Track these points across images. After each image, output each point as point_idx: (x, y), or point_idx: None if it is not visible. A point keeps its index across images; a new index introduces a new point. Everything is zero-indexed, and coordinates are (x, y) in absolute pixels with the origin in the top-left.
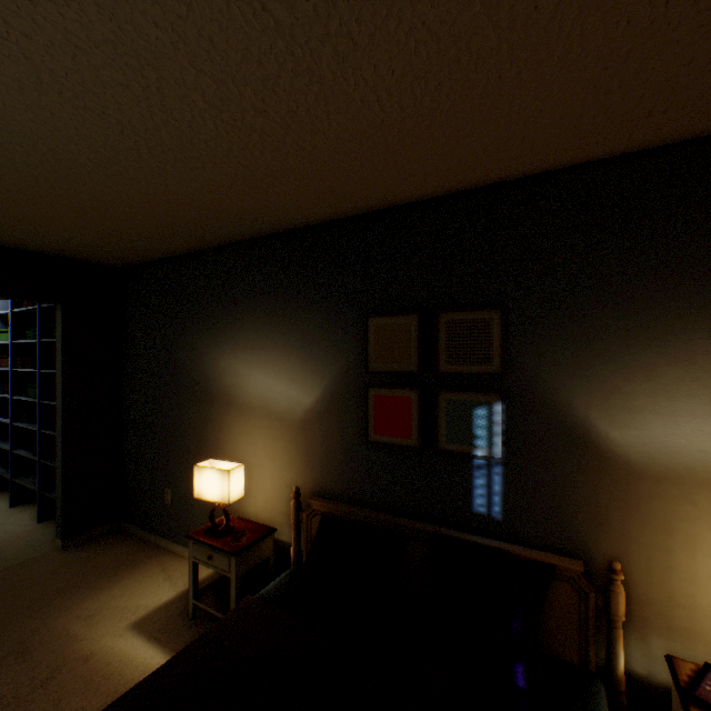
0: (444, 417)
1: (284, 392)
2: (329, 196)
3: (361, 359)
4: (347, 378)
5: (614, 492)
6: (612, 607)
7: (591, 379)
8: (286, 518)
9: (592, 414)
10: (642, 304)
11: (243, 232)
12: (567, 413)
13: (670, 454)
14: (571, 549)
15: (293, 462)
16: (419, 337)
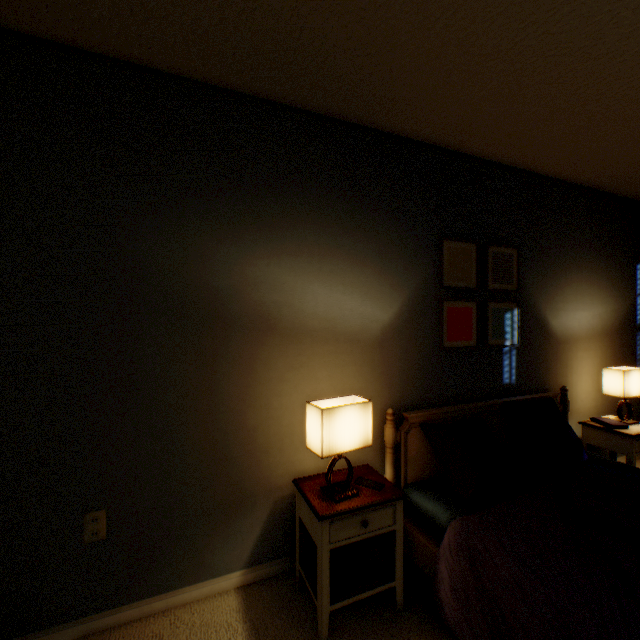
0: (491, 321)
1: (357, 309)
2: (467, 119)
3: (435, 276)
4: (424, 293)
5: (553, 353)
6: (567, 408)
7: (546, 294)
8: (359, 452)
9: (546, 313)
10: (560, 257)
11: (324, 99)
12: (539, 313)
13: (566, 330)
14: (540, 389)
15: (368, 386)
16: (478, 261)
